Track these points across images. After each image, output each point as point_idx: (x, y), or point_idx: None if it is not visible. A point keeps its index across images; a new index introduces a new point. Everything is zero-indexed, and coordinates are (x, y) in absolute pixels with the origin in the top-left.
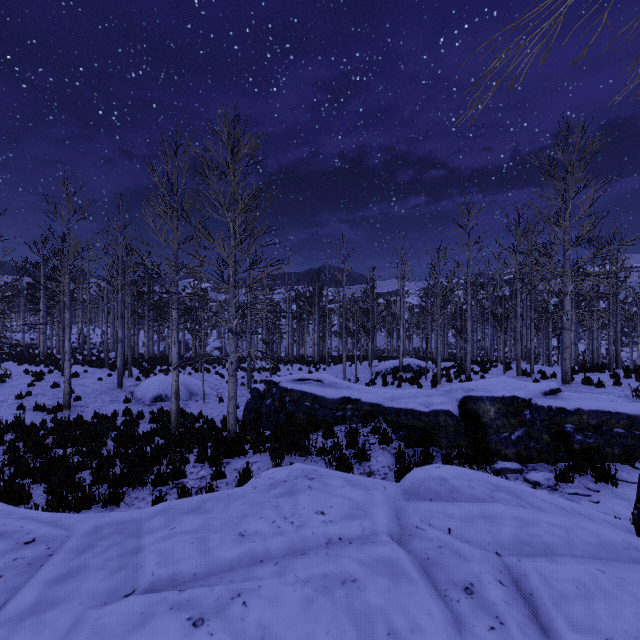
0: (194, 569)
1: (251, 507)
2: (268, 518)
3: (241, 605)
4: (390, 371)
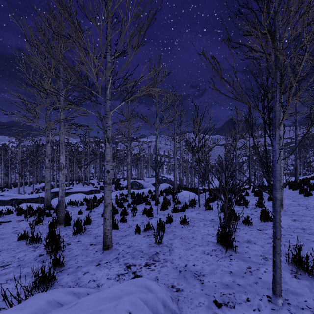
0: None
1: None
2: None
3: None
4: (42, 188)
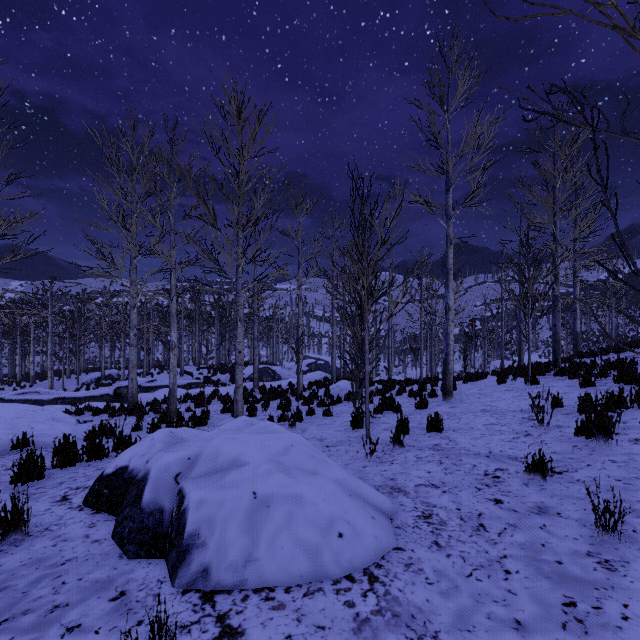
0: None
1: None
2: None
3: None
4: (95, 381)
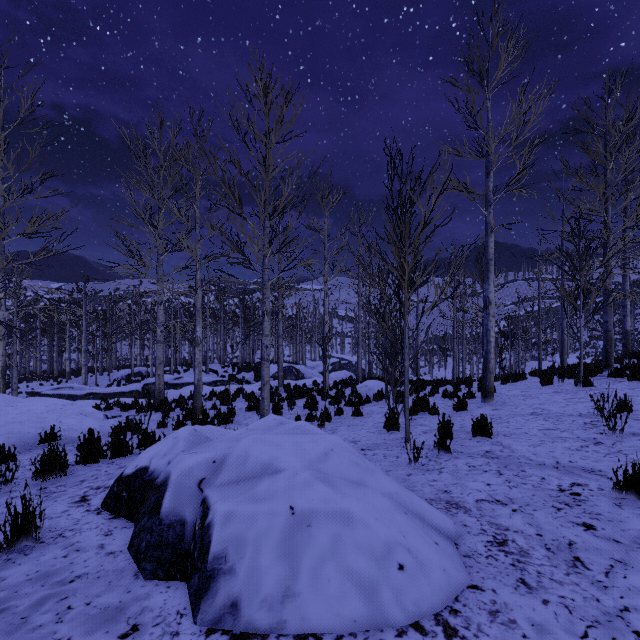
0: None
1: None
2: None
3: None
4: (125, 377)
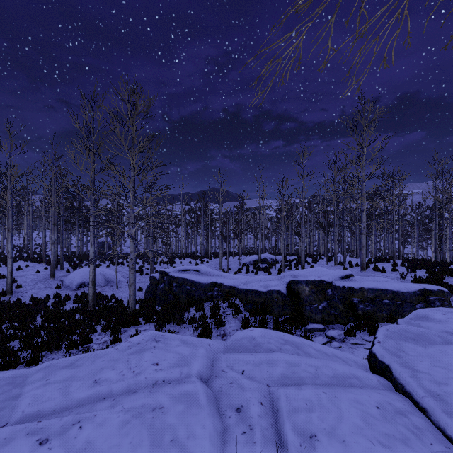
0: (54, 406)
1: (109, 362)
2: (118, 369)
3: (78, 428)
4: (252, 263)
